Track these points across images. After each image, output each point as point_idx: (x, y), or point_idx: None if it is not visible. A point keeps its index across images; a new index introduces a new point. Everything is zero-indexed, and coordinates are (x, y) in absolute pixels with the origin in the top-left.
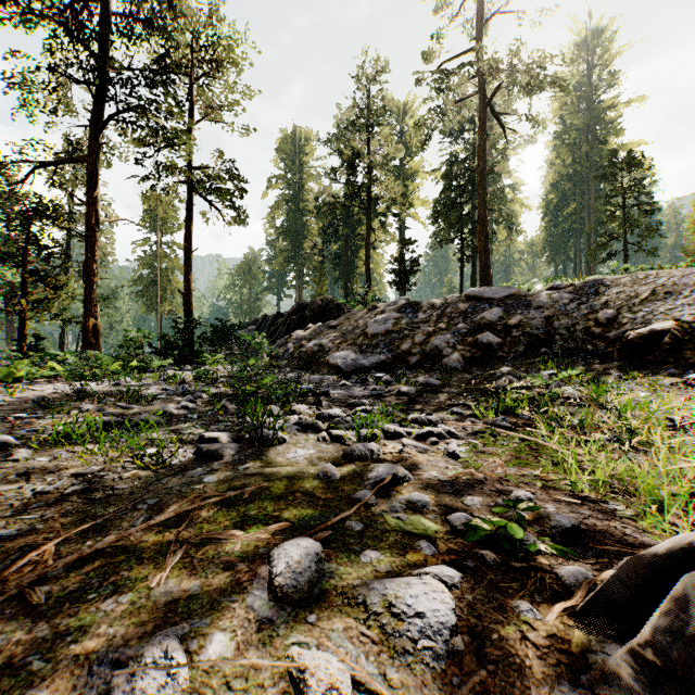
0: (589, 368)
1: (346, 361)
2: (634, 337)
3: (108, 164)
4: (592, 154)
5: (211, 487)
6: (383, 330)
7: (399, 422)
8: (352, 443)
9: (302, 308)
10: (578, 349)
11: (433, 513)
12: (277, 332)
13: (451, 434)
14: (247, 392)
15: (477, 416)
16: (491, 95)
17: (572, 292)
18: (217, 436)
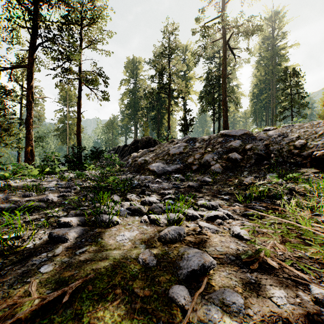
0: (294, 172)
1: (159, 168)
2: (319, 154)
3: (39, 70)
4: (274, 70)
5: (41, 279)
6: (178, 152)
7: (192, 206)
8: (164, 224)
9: (136, 142)
10: (285, 161)
11: (251, 320)
12: (124, 154)
13: (228, 216)
14: (100, 186)
15: (238, 201)
16: (229, 38)
17: (278, 132)
18: (70, 220)
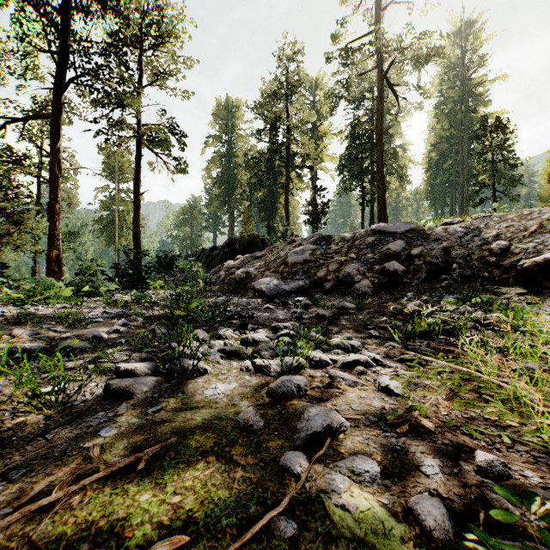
0: (488, 293)
1: (270, 286)
2: (529, 265)
3: (70, 122)
4: (465, 121)
5: (104, 444)
6: (302, 260)
7: (321, 347)
8: (276, 374)
9: (233, 243)
10: (474, 275)
11: (388, 492)
12: (212, 262)
13: (376, 362)
14: (175, 316)
15: (394, 339)
16: (387, 68)
17: (465, 227)
18: (134, 367)
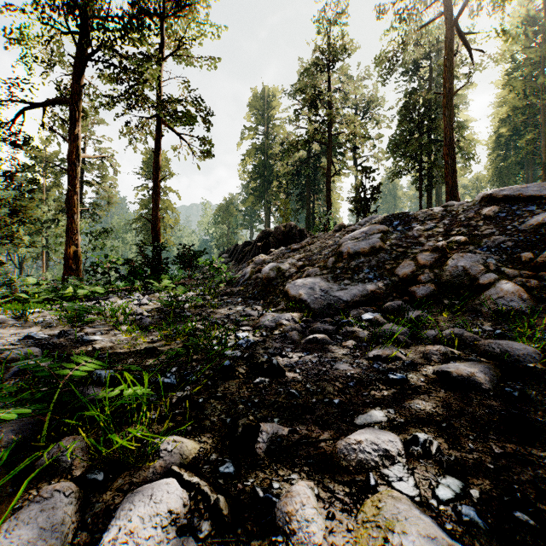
0: None
1: (314, 291)
2: None
3: (96, 111)
4: None
5: None
6: (366, 247)
7: None
8: None
9: (267, 236)
10: None
11: None
12: (244, 259)
13: None
14: None
15: None
16: (460, 11)
17: None
18: None
